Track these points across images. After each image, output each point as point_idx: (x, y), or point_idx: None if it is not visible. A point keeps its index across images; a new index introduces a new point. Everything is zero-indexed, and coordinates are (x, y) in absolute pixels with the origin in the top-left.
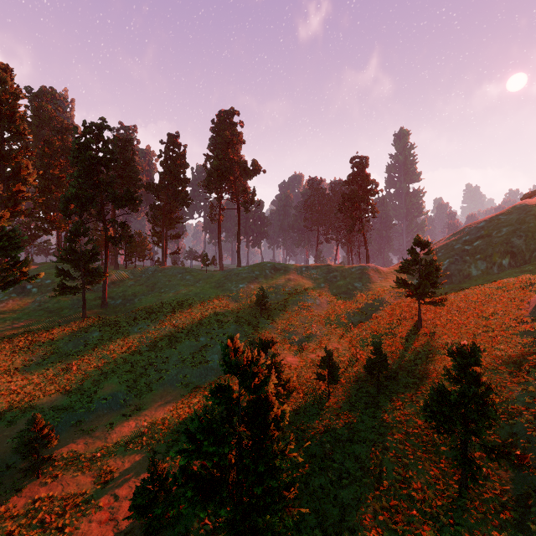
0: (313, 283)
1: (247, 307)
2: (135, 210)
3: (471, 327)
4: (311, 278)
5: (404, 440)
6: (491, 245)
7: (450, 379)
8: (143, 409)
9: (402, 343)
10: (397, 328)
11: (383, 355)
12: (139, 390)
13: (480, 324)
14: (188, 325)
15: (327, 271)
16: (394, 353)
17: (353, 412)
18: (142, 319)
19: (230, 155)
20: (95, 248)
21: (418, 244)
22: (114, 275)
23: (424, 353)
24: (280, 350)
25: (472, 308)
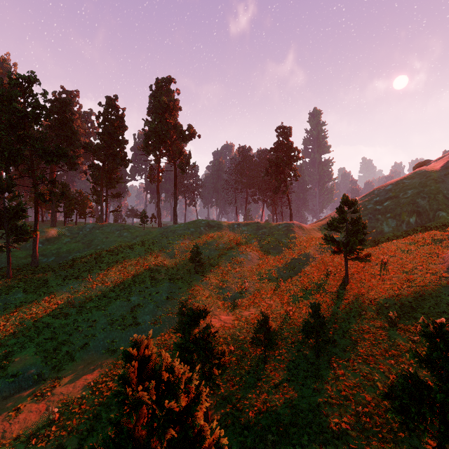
0: (244, 239)
1: (182, 263)
2: (73, 169)
3: (396, 281)
4: (242, 234)
5: (355, 423)
6: (399, 205)
7: (388, 341)
8: (60, 386)
9: (332, 299)
10: (325, 283)
11: (321, 317)
12: (59, 361)
13: (403, 279)
14: (121, 283)
15: (256, 228)
16: (327, 309)
17: (293, 382)
18: (73, 278)
19: (167, 119)
20: (21, 205)
21: (345, 203)
22: (49, 233)
23: (356, 309)
24: (214, 308)
25: (392, 263)
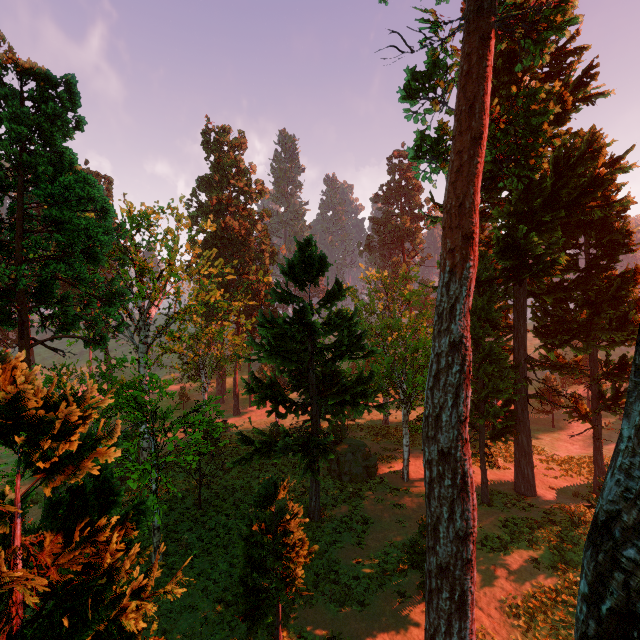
0: None
1: None
2: None
3: None
4: None
5: None
6: None
7: None
8: None
9: None
10: None
11: None
12: None
13: None
14: None
15: None
16: None
17: None
18: None
19: None
20: None
21: None
22: None
23: None
24: None
25: None
